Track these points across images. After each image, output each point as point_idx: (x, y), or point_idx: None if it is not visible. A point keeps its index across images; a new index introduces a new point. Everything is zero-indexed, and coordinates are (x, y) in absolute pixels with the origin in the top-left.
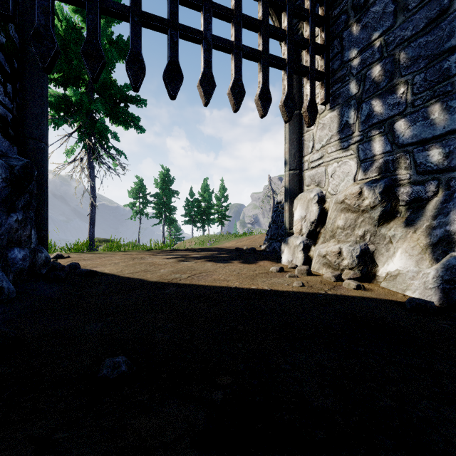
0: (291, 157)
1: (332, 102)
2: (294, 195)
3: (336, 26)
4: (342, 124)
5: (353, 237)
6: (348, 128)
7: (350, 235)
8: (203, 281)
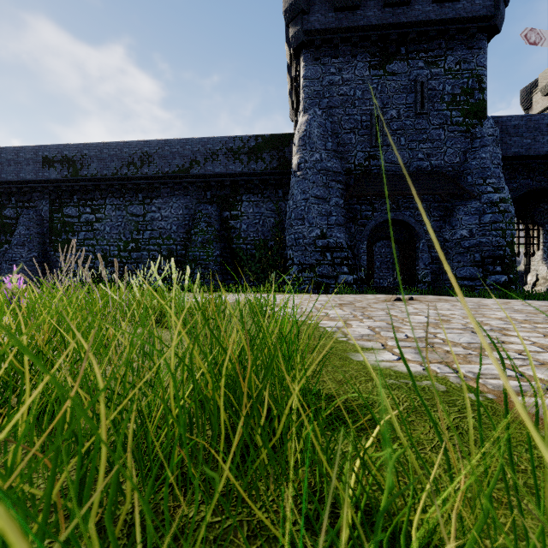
0: (526, 261)
1: (540, 250)
2: (527, 273)
3: (541, 232)
4: (543, 257)
5: (545, 285)
6: (545, 259)
7: (544, 285)
8: None
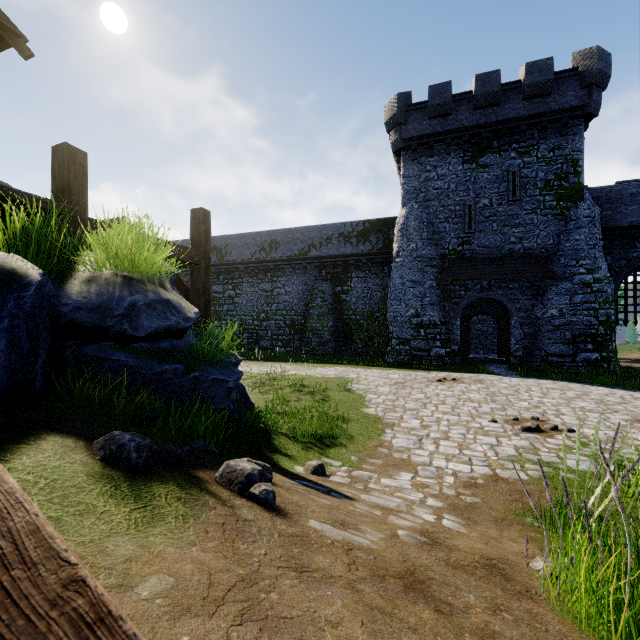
0: None
1: None
2: None
3: None
4: None
5: None
6: None
7: None
8: (633, 366)
